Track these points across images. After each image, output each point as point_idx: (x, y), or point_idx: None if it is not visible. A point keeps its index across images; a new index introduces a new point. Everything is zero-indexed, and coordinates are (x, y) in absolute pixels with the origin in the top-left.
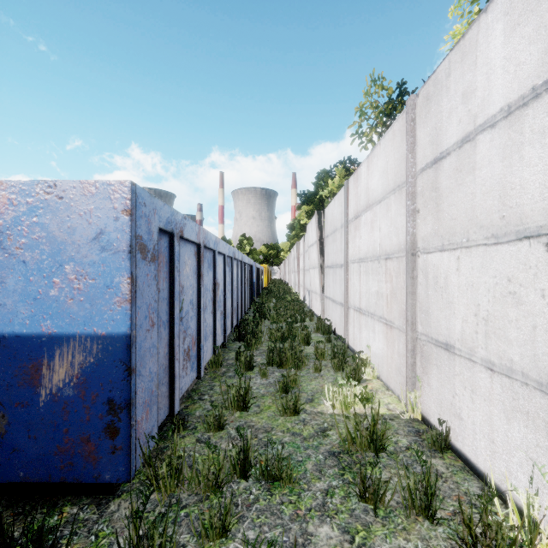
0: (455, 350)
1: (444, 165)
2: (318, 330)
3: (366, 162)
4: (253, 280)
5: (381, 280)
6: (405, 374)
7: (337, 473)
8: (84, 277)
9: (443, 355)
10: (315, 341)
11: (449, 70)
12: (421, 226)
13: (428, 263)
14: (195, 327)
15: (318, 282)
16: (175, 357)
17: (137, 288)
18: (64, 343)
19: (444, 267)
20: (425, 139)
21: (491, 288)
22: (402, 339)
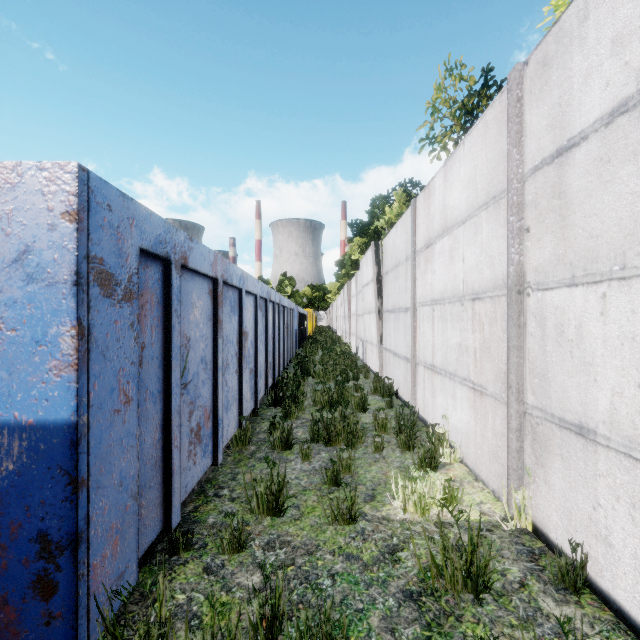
0: (598, 438)
1: (576, 157)
2: (375, 391)
3: (443, 171)
4: (294, 327)
5: (465, 328)
6: (505, 462)
7: (420, 637)
8: None
9: (575, 443)
10: (373, 406)
11: (585, 11)
12: (533, 251)
13: (546, 304)
14: (210, 394)
15: (374, 330)
16: (173, 444)
17: (92, 343)
18: None
19: (576, 310)
20: (539, 123)
21: None
22: (500, 412)
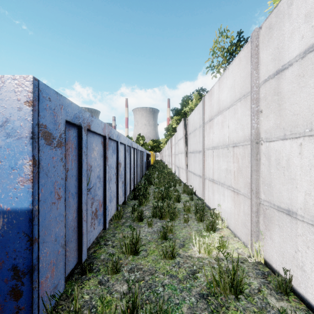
0: (298, 216)
1: (286, 74)
2: (184, 192)
3: (218, 83)
4: (144, 160)
5: (229, 161)
6: (249, 228)
7: None
8: None
9: (285, 219)
10: (183, 199)
11: (291, 0)
12: (264, 122)
13: (270, 149)
14: (102, 194)
15: (184, 161)
16: (83, 219)
17: (40, 168)
18: None
19: (286, 152)
20: (267, 58)
21: None
22: (247, 203)
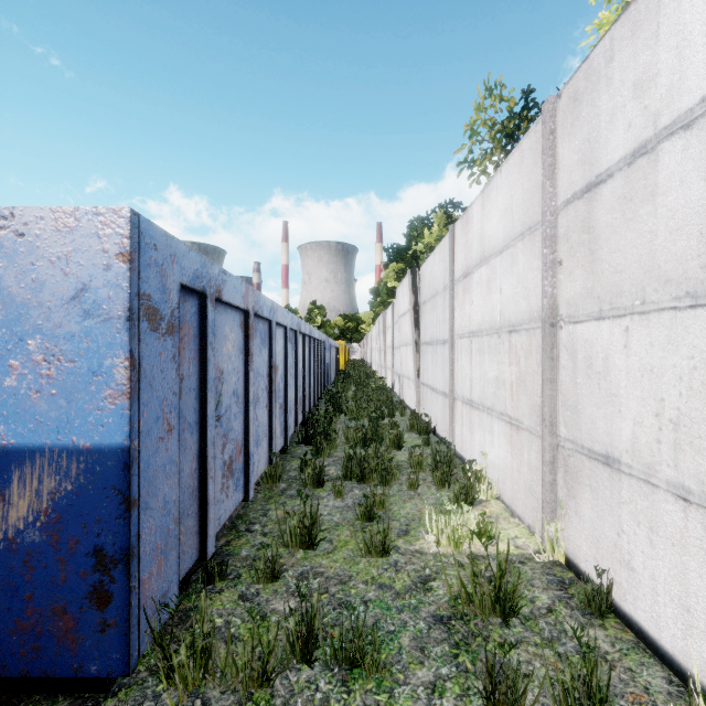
0: (622, 466)
1: (603, 193)
2: (412, 428)
3: (481, 198)
4: (325, 361)
5: (502, 361)
6: (539, 496)
7: (448, 654)
8: (57, 358)
9: (602, 473)
10: (409, 444)
11: (611, 52)
12: (565, 284)
13: (576, 337)
14: (241, 428)
15: (411, 363)
16: (209, 474)
17: (141, 374)
18: (26, 461)
19: (603, 343)
20: (571, 157)
21: (686, 374)
22: (535, 446)
